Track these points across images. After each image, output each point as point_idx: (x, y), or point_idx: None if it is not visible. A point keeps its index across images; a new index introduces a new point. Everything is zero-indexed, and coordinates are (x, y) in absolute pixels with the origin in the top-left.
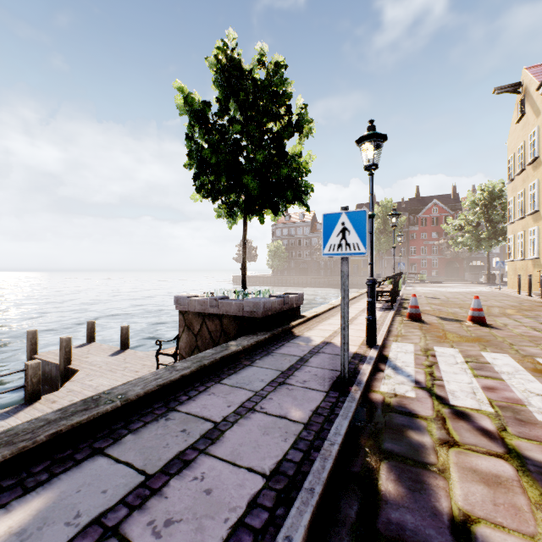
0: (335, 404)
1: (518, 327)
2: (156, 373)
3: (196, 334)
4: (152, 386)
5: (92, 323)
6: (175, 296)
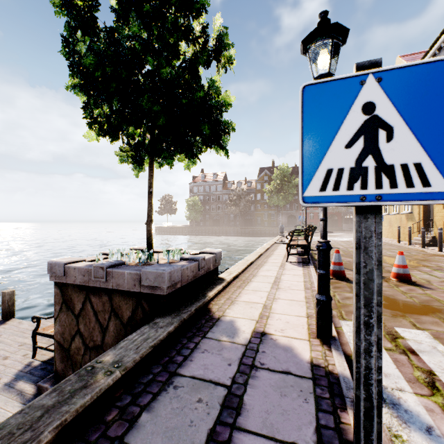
0: None
1: (443, 284)
2: None
3: (76, 314)
4: None
5: None
6: (49, 262)
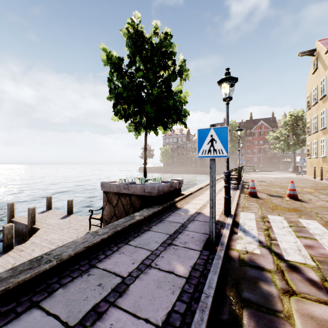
0: (207, 261)
1: (318, 201)
2: (84, 238)
3: (114, 206)
4: (80, 248)
5: (50, 197)
6: (101, 182)
